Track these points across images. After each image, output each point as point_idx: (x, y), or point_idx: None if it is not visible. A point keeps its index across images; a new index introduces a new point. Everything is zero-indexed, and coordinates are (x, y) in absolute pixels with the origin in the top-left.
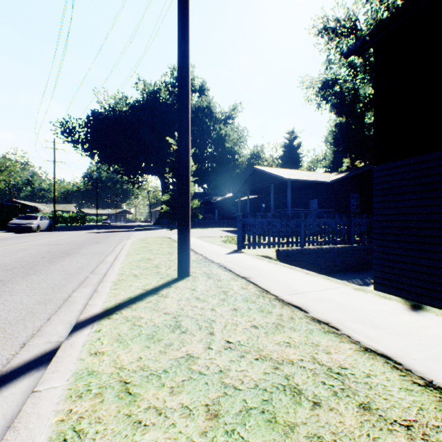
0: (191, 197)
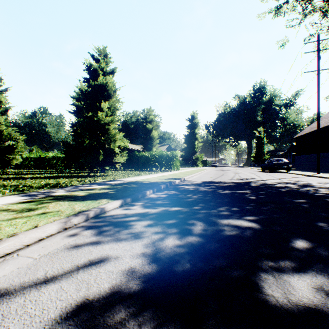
0: (264, 154)
